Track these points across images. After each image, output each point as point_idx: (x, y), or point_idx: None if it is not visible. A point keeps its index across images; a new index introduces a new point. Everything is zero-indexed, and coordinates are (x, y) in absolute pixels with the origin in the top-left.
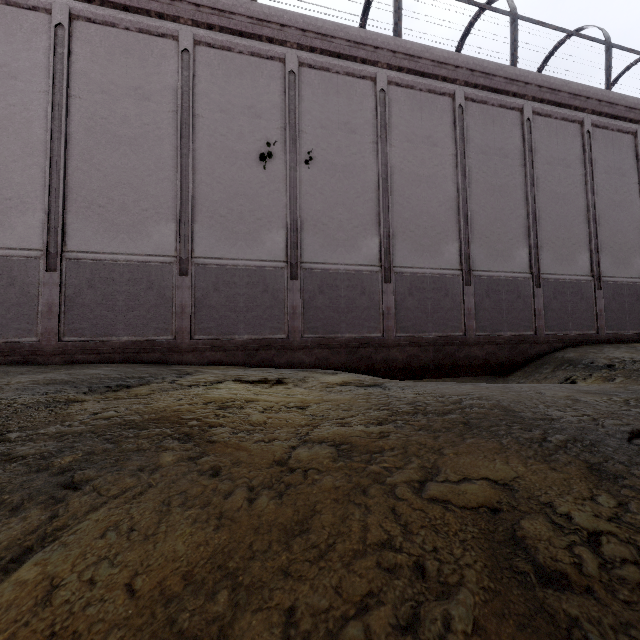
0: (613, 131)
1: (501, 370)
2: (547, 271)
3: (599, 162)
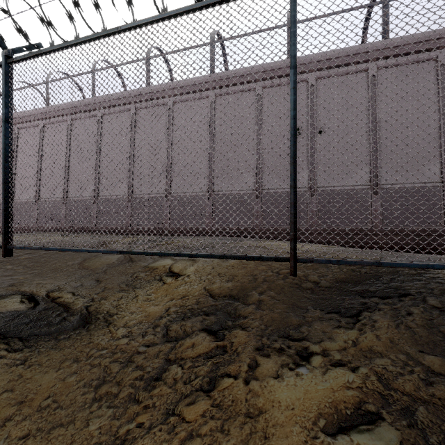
0: None
1: None
2: None
3: None
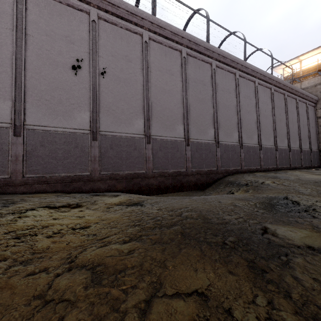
0: (247, 79)
1: (202, 187)
2: (222, 140)
3: (242, 92)
